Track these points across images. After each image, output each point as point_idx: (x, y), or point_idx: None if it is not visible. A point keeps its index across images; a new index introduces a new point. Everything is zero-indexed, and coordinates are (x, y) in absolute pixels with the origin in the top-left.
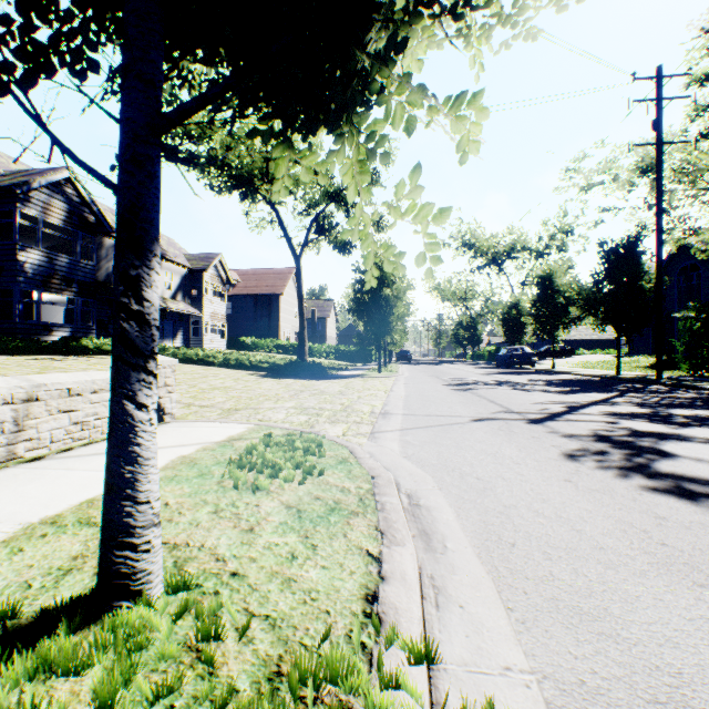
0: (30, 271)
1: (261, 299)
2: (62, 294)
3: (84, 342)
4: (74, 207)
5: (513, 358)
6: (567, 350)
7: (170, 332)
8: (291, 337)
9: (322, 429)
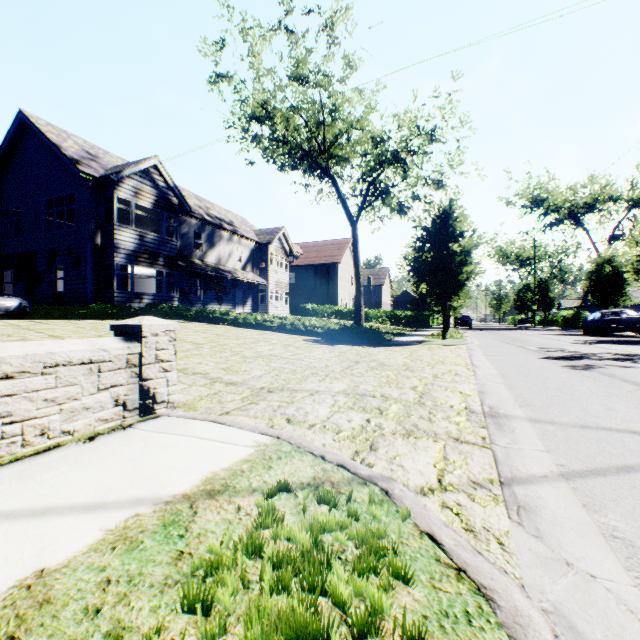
0: (125, 248)
1: (321, 269)
2: (151, 267)
3: (163, 308)
4: (160, 191)
5: (611, 323)
6: None
7: (240, 300)
8: (348, 303)
9: (392, 456)
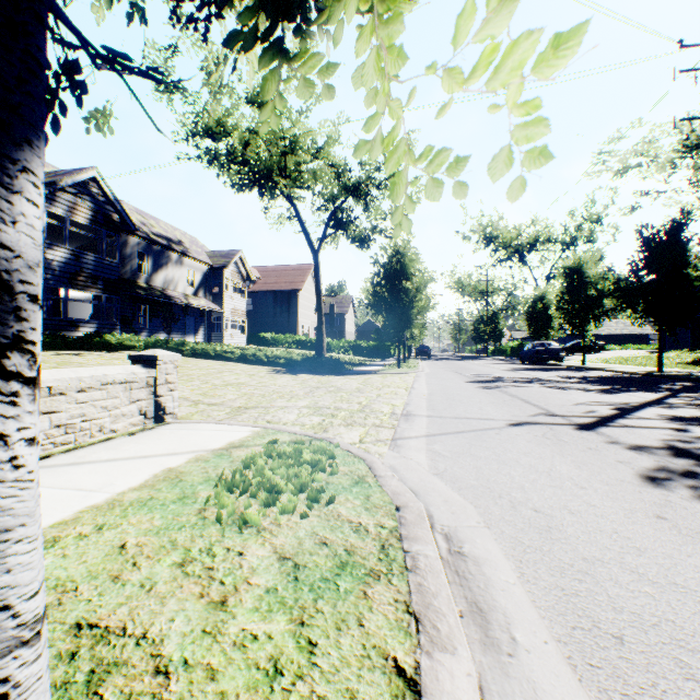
0: (57, 269)
1: (281, 295)
2: (88, 290)
3: (107, 338)
4: (99, 206)
5: (539, 353)
6: (596, 345)
7: (191, 328)
8: (310, 332)
9: (337, 433)
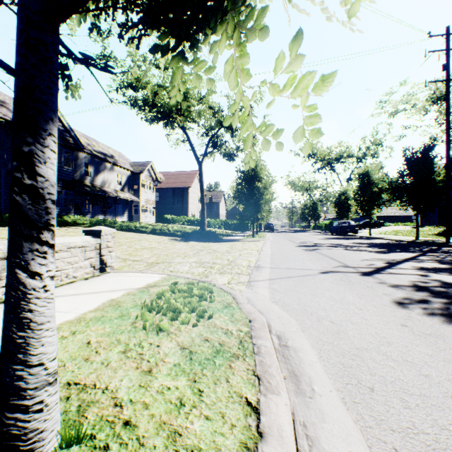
0: None
1: (177, 191)
2: None
3: (65, 218)
4: (60, 133)
5: (342, 228)
6: (378, 223)
7: (120, 212)
8: (196, 215)
9: (214, 278)
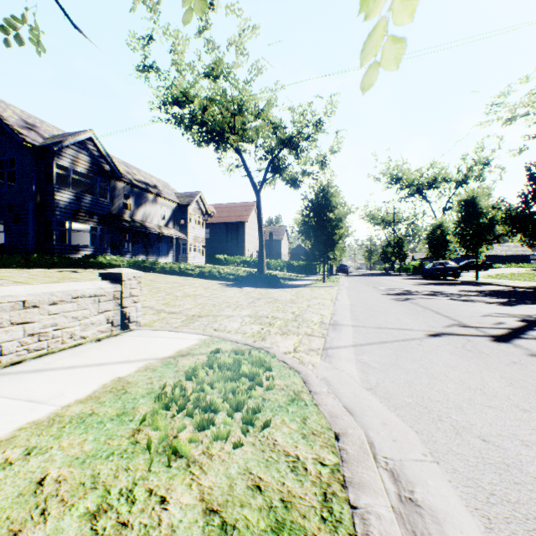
0: (64, 207)
1: (231, 226)
2: (86, 223)
3: (99, 259)
4: (95, 159)
5: (439, 271)
6: (485, 264)
7: (164, 251)
8: (254, 254)
9: (273, 342)
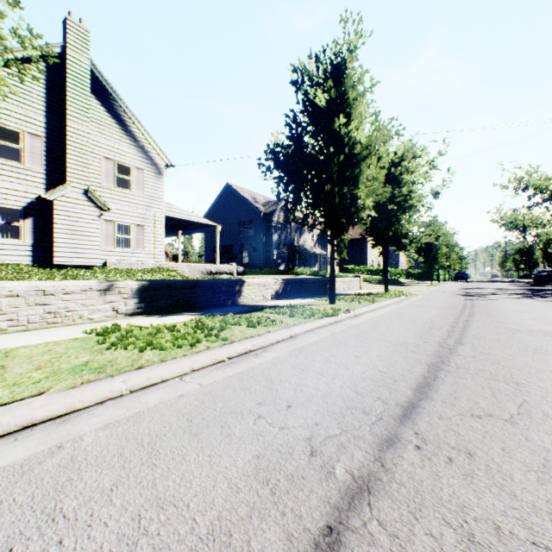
0: (275, 243)
1: (355, 241)
2: (282, 250)
3: (296, 270)
4: (285, 214)
5: (541, 277)
6: None
7: (312, 264)
8: (374, 264)
9: None
